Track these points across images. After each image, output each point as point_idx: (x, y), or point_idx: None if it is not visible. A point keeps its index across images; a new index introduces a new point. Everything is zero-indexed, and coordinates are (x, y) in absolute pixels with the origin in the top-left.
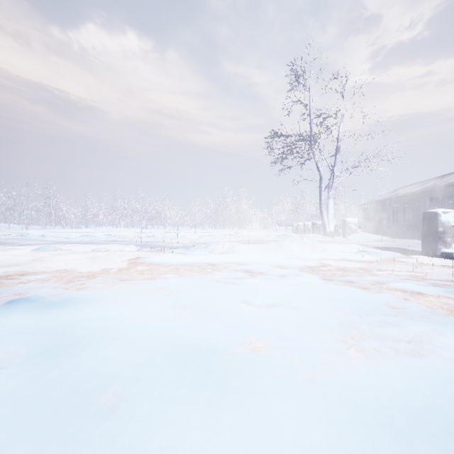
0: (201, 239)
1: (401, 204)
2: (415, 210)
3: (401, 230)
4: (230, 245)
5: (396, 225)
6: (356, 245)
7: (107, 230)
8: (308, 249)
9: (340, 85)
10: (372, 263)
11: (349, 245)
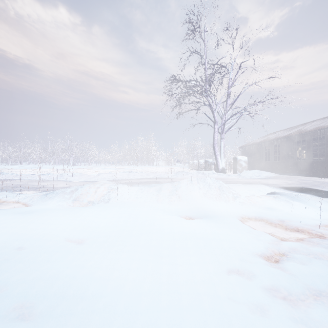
0: (98, 177)
1: (272, 146)
2: (285, 150)
3: (272, 166)
4: (108, 189)
5: (268, 163)
6: (266, 187)
7: (32, 166)
8: (214, 196)
9: (231, 37)
10: (323, 226)
11: (257, 186)
